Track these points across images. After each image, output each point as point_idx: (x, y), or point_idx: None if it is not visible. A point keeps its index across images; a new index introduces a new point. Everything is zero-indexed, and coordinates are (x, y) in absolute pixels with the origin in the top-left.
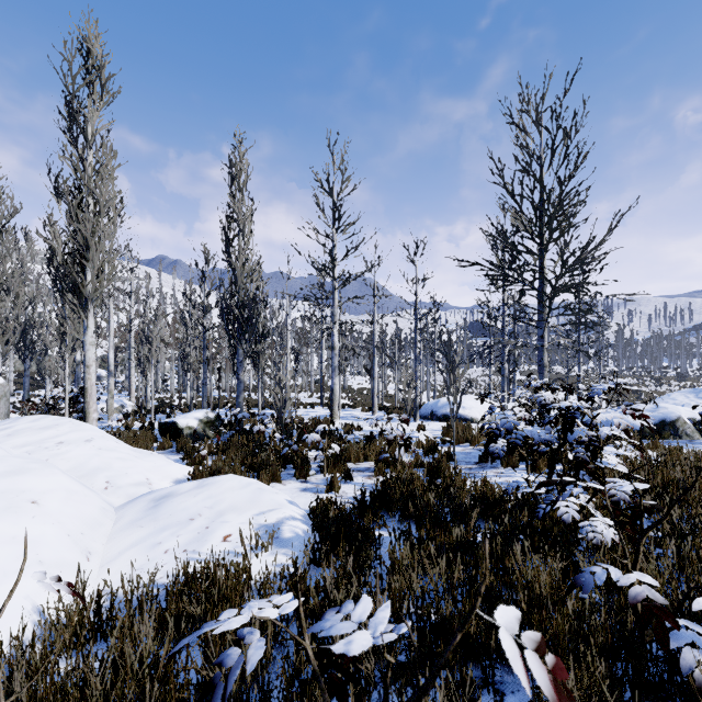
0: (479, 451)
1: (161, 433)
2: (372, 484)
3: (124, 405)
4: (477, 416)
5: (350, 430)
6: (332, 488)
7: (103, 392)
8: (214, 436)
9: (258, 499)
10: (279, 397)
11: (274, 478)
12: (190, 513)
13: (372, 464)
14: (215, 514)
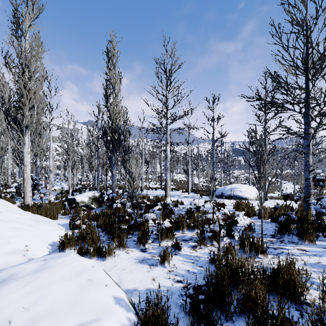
0: (275, 227)
1: (68, 204)
2: (209, 291)
3: (63, 187)
4: (248, 196)
5: (176, 204)
6: (164, 262)
7: (59, 181)
8: (98, 206)
9: (81, 299)
10: (140, 184)
11: (121, 247)
12: (0, 319)
13: (193, 233)
14: (25, 324)
